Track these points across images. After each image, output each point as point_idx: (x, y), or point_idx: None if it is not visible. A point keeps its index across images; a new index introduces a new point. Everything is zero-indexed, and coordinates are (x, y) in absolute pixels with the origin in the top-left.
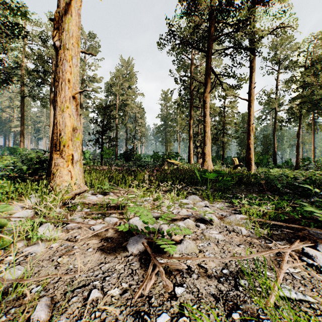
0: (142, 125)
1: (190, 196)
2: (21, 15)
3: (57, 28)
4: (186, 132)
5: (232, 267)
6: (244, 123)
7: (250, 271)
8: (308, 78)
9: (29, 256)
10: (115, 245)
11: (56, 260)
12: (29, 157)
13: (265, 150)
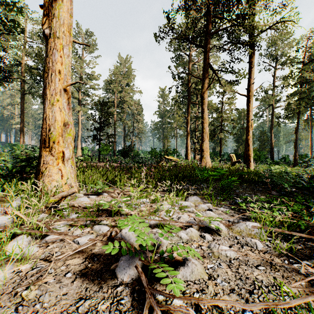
0: (140, 122)
1: (191, 197)
2: (17, 10)
3: (46, 15)
4: (183, 129)
5: None
6: (241, 119)
7: (283, 313)
8: (306, 74)
9: None
10: (102, 267)
11: (20, 294)
12: (17, 155)
13: (262, 146)
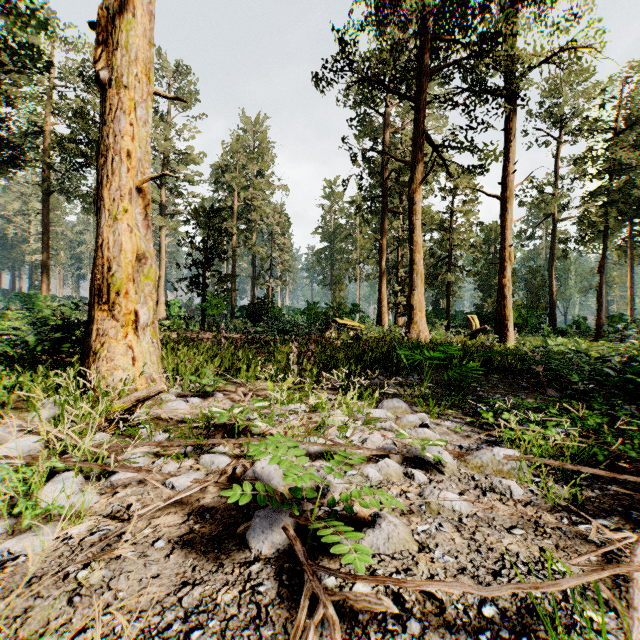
0: (285, 249)
1: (387, 402)
2: (39, 26)
3: (103, 42)
4: (373, 263)
5: (505, 598)
6: (490, 245)
7: (551, 609)
8: (621, 153)
9: (11, 564)
10: (221, 531)
11: (73, 576)
12: (45, 318)
13: (532, 298)
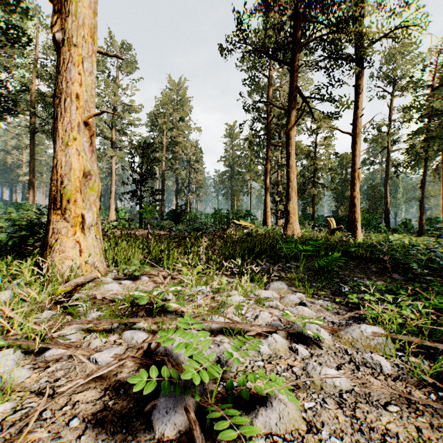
0: (199, 172)
1: (273, 284)
2: (22, 11)
3: (57, 11)
4: (260, 182)
5: None
6: (343, 168)
7: None
8: (438, 103)
9: None
10: (131, 407)
11: None
12: (14, 220)
13: (372, 206)
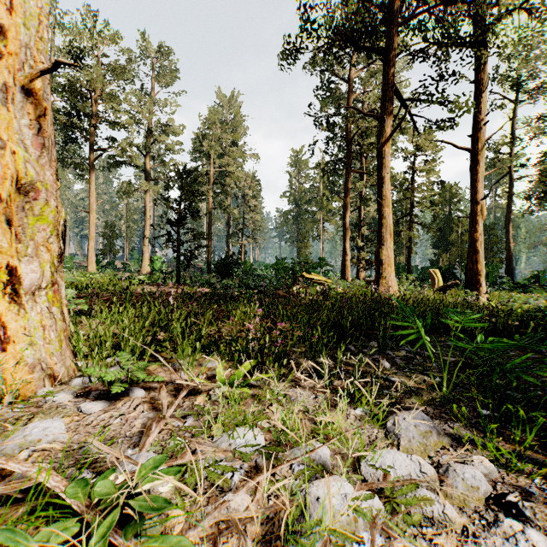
0: (256, 210)
1: (404, 420)
2: None
3: None
4: (335, 222)
5: None
6: (445, 204)
7: None
8: None
9: None
10: None
11: None
12: None
13: (486, 254)
